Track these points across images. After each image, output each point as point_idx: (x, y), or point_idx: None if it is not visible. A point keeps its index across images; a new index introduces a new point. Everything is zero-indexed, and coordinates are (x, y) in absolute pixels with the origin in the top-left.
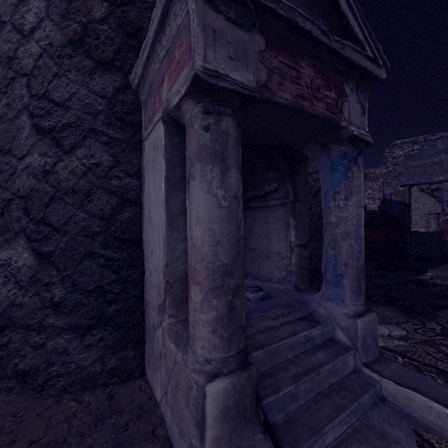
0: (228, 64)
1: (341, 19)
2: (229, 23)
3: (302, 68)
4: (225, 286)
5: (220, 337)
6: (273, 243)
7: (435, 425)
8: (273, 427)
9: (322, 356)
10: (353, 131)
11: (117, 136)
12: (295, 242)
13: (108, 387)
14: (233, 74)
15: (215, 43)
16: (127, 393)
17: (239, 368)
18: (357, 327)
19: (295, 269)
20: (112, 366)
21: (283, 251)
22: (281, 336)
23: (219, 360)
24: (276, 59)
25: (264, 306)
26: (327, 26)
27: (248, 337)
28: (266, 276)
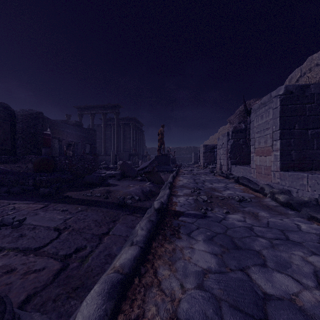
0: None
1: None
2: None
3: None
4: None
5: None
6: None
7: None
8: None
9: None
10: None
11: None
12: None
13: None
14: None
15: None
16: None
17: None
18: None
19: None
20: None
21: None
22: None
23: None
24: None
25: None
26: None
27: None
28: None
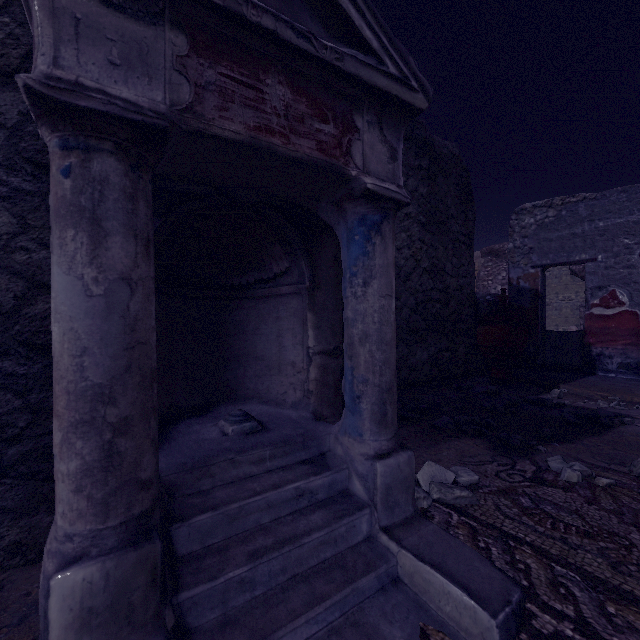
0: (108, 73)
1: (339, 16)
2: (108, 9)
3: (267, 87)
4: (97, 419)
5: (89, 499)
6: (286, 350)
7: (452, 620)
8: (190, 634)
9: (317, 518)
10: (365, 184)
11: (26, 186)
12: (316, 348)
13: (5, 572)
14: (118, 89)
15: (78, 38)
16: (26, 582)
17: (123, 546)
18: (375, 474)
19: (314, 388)
20: (13, 539)
21: (299, 361)
22: (254, 490)
23: (87, 534)
24: (212, 69)
25: (243, 444)
26: (321, 26)
27: (201, 493)
28: (278, 398)
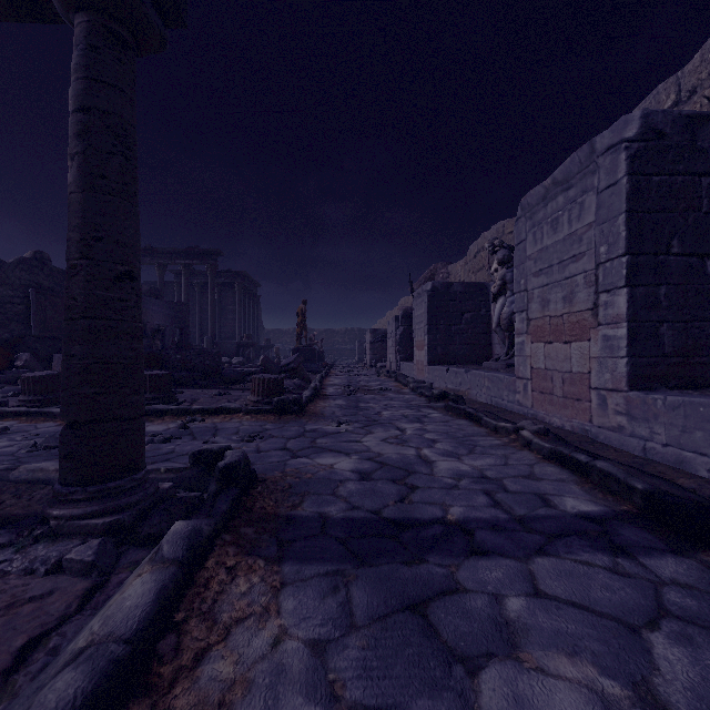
0: None
1: None
2: None
3: None
4: None
5: None
6: None
7: None
8: None
9: None
10: None
11: None
12: None
13: None
14: None
15: None
16: None
17: None
18: None
19: None
20: None
21: None
22: None
23: None
24: None
25: None
26: None
27: None
28: None
